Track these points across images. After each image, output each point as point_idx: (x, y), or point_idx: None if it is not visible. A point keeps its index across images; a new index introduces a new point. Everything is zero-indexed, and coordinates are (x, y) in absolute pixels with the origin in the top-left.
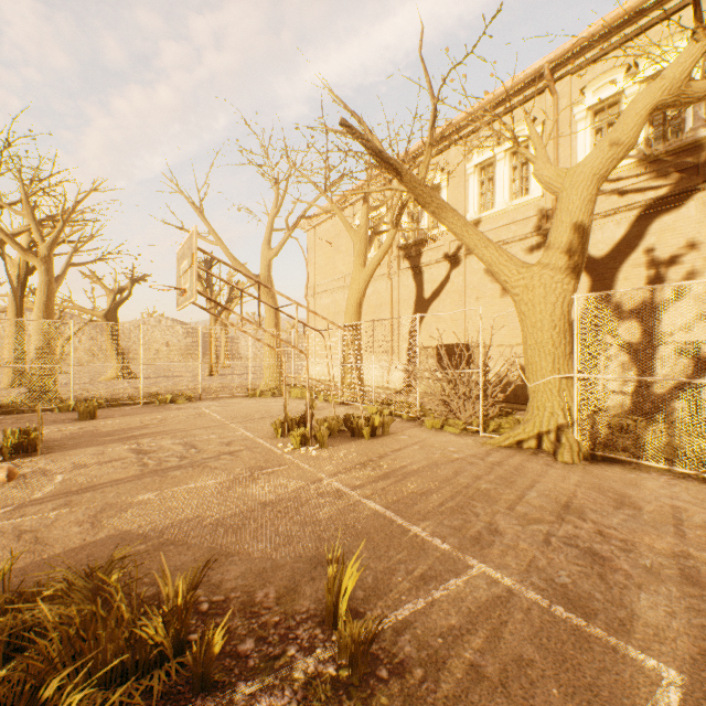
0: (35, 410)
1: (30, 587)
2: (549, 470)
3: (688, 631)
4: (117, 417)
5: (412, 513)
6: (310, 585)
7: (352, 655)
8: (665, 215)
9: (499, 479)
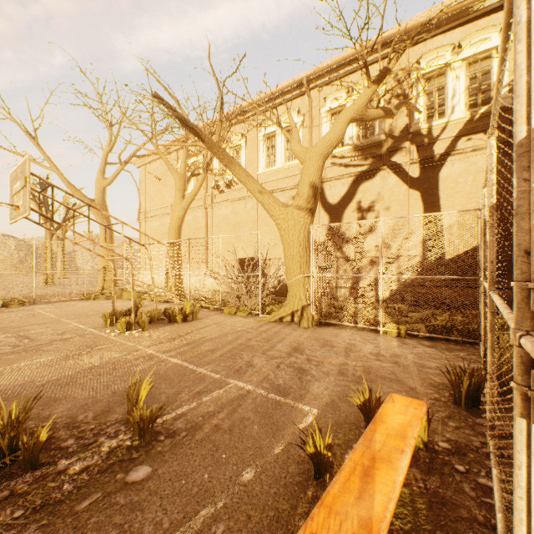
0: None
1: None
2: (294, 332)
3: (330, 394)
4: None
5: (201, 362)
6: (121, 407)
7: (141, 430)
8: (366, 182)
9: (262, 339)
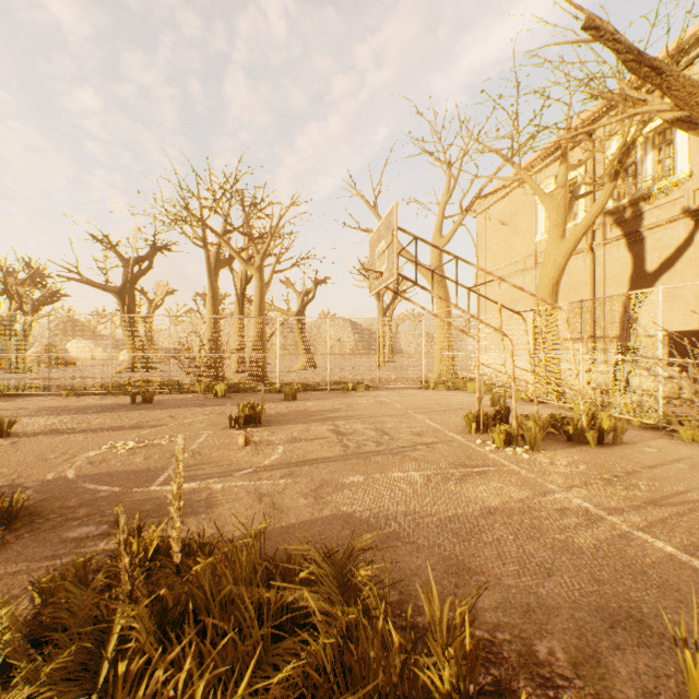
0: (254, 391)
1: (276, 554)
2: None
3: None
4: (312, 400)
5: None
6: (618, 657)
7: None
8: None
9: None
